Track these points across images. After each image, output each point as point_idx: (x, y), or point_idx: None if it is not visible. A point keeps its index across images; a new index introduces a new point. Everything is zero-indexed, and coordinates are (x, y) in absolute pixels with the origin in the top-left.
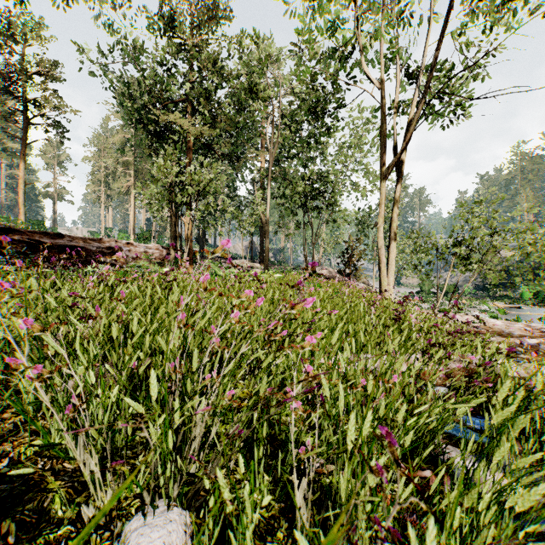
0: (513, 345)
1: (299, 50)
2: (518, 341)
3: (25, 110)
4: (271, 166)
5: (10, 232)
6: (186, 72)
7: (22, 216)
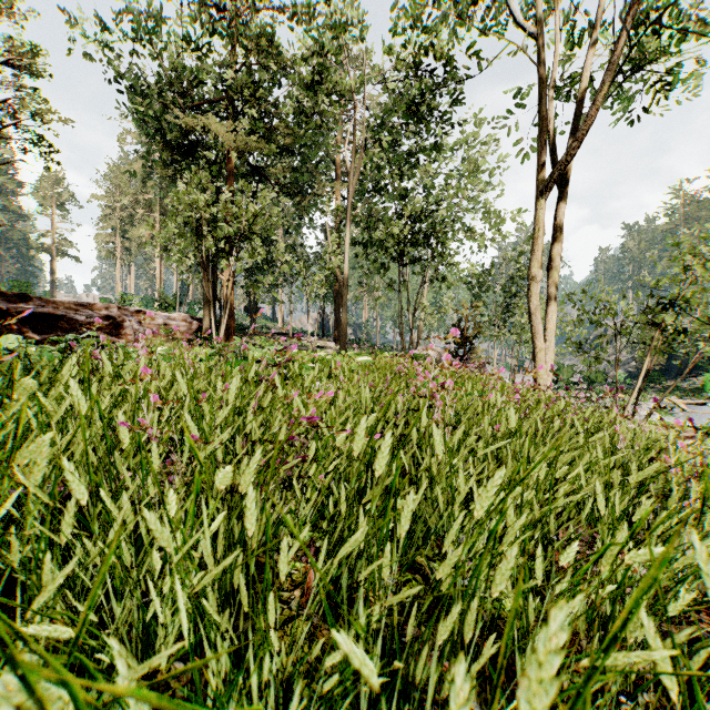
0: None
1: None
2: None
3: None
4: (350, 197)
5: None
6: (224, 59)
7: None
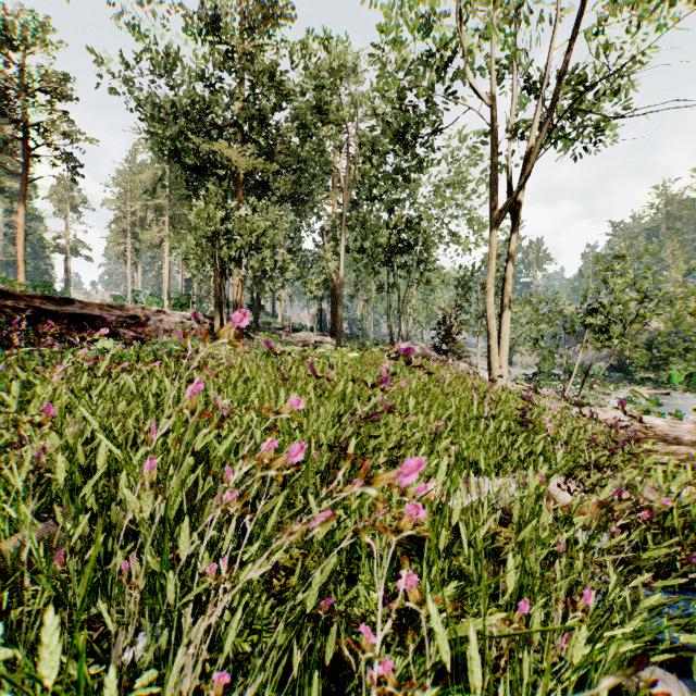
0: (687, 457)
1: (382, 54)
2: (693, 451)
3: (25, 138)
4: (345, 210)
5: (2, 296)
6: (234, 88)
7: (22, 276)
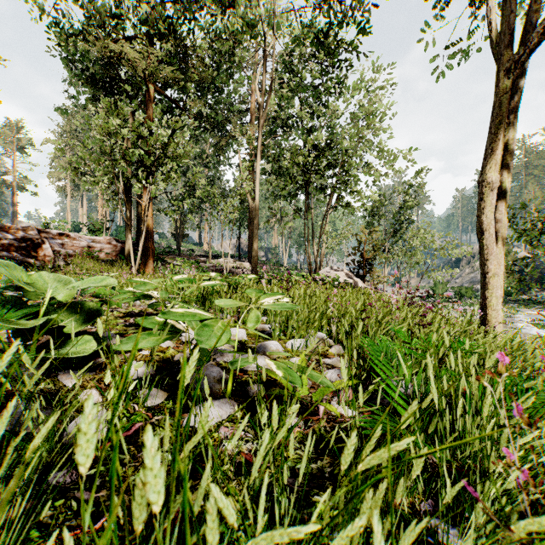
0: None
1: None
2: None
3: None
4: (261, 127)
5: None
6: None
7: None
